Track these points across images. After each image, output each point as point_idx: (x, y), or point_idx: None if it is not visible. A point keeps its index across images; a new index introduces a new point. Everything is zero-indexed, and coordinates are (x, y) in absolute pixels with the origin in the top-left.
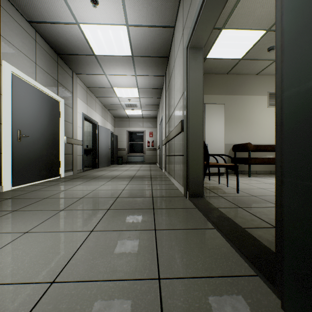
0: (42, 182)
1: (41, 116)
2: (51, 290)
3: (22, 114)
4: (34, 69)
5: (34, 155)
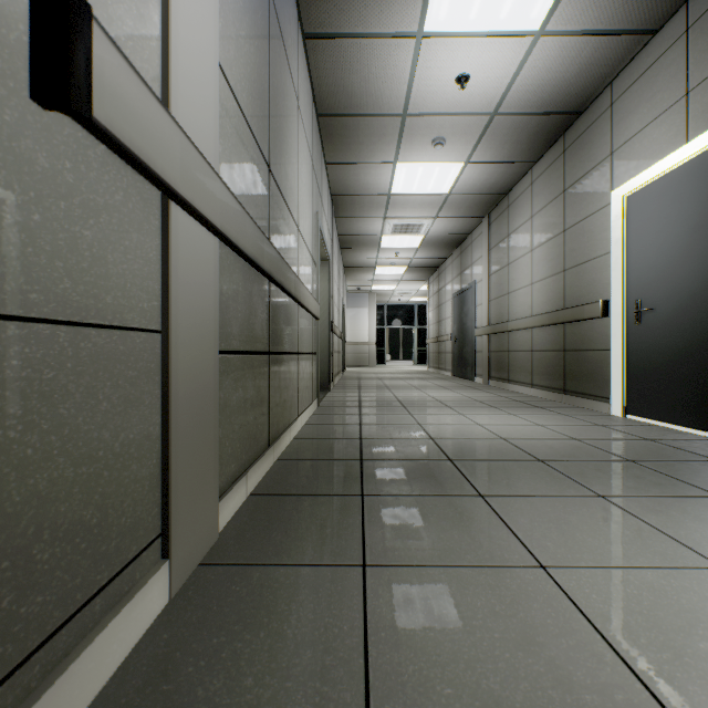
0: (703, 436)
1: (705, 229)
2: (390, 392)
3: (644, 264)
4: (683, 116)
5: (678, 353)
